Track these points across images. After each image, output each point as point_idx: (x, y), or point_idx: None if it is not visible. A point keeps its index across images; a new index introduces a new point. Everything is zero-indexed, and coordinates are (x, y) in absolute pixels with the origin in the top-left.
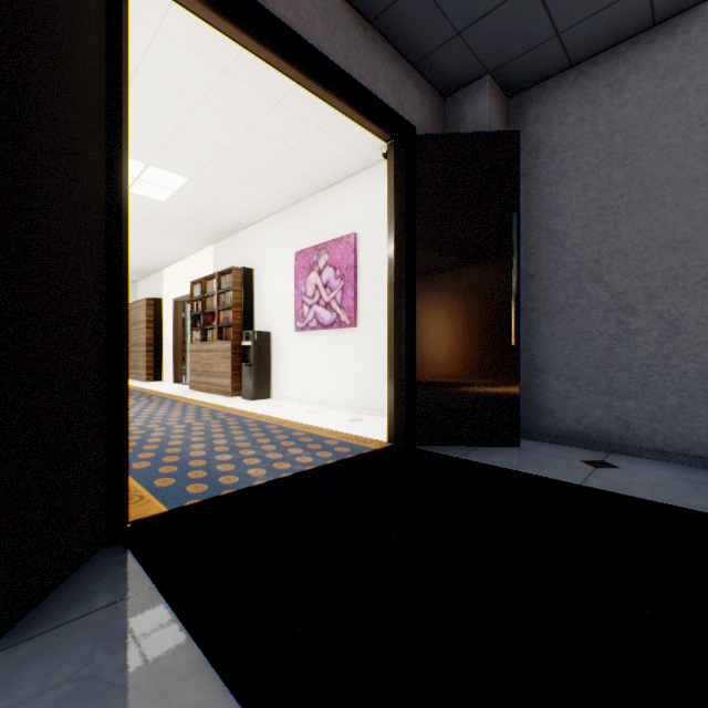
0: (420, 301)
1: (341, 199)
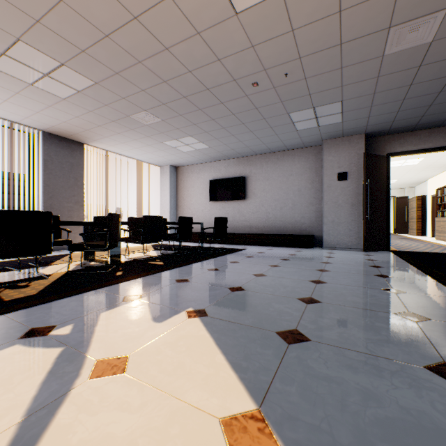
0: None
1: None
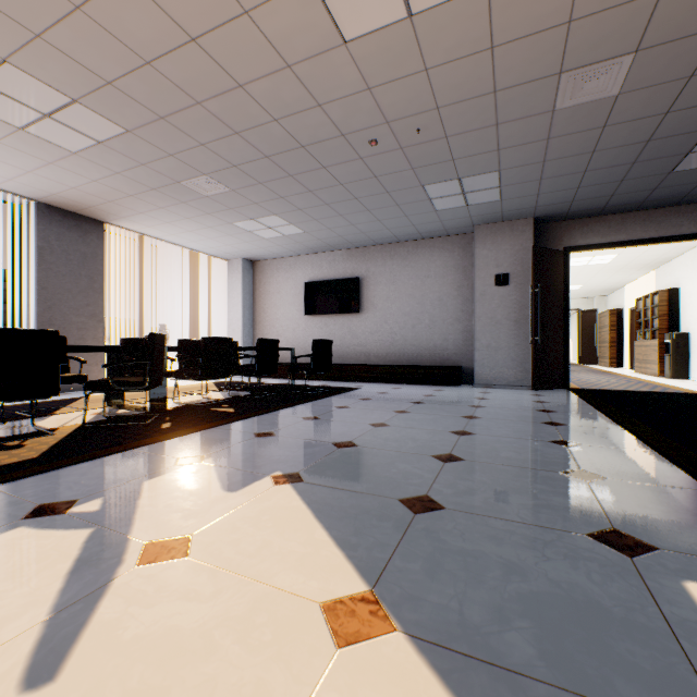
0: None
1: None
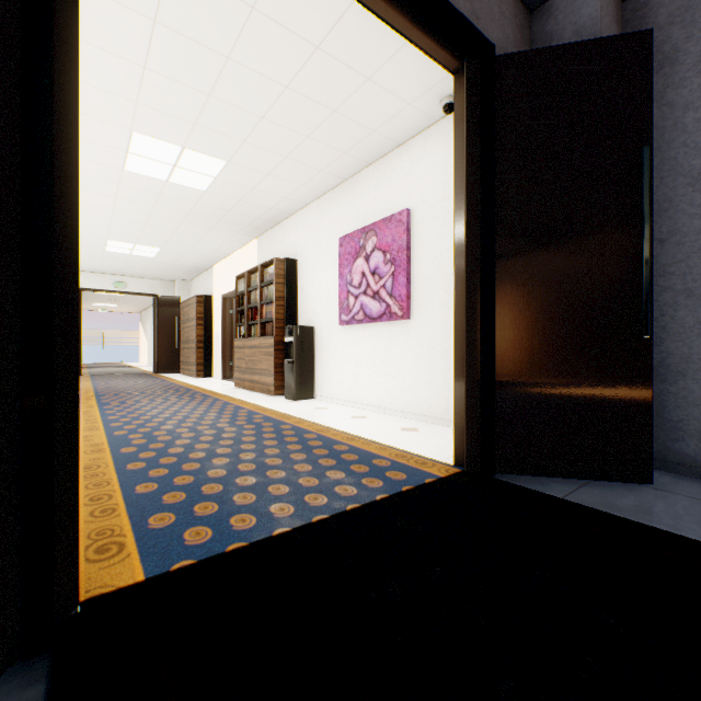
0: (502, 279)
1: (391, 172)
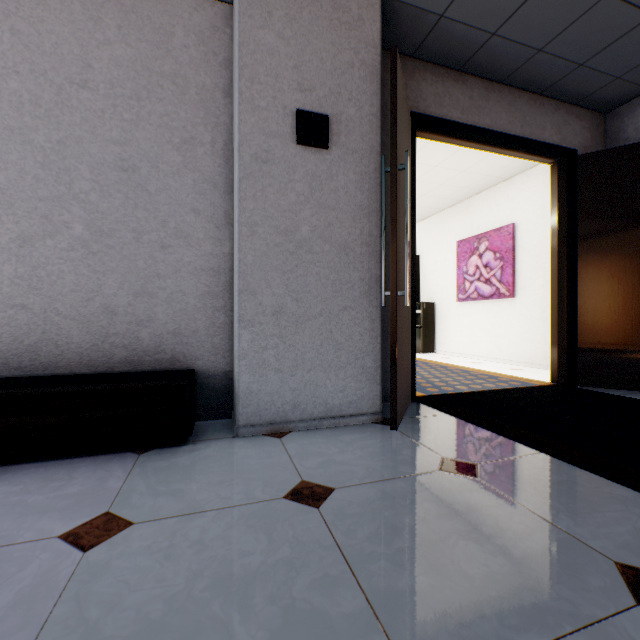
0: (581, 279)
1: (499, 197)
